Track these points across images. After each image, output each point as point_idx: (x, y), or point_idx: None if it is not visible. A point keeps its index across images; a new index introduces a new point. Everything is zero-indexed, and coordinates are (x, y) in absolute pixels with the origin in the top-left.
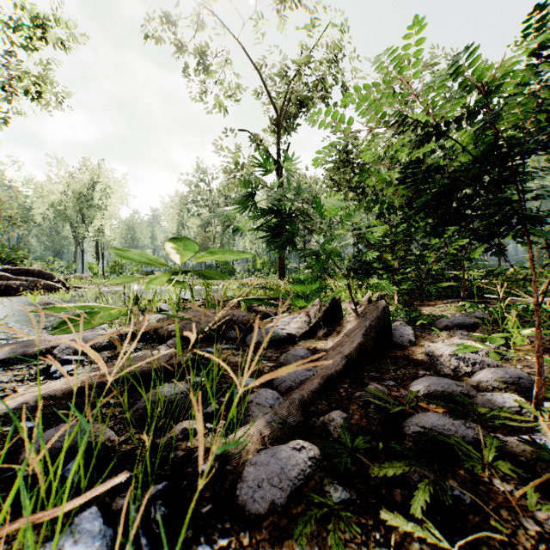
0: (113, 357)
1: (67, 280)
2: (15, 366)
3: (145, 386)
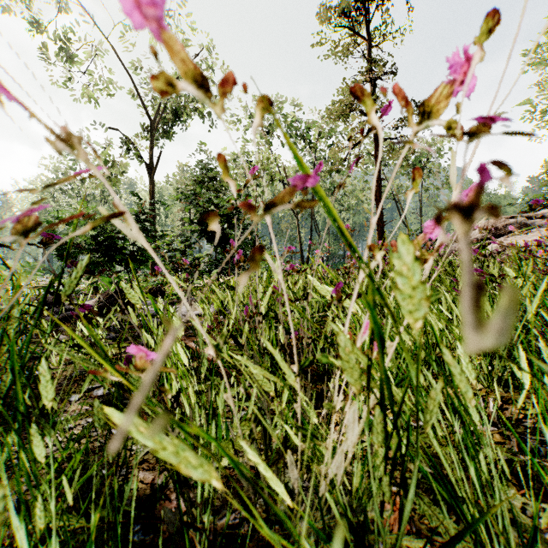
0: None
1: None
2: None
3: None
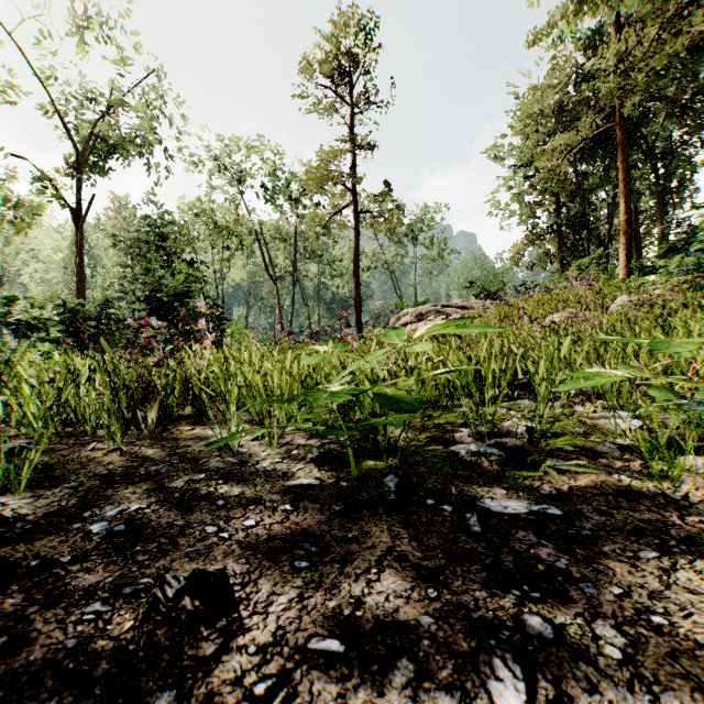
0: None
1: None
2: None
3: None
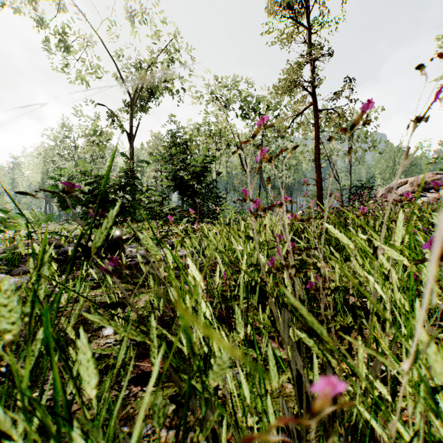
0: None
1: None
2: None
3: None
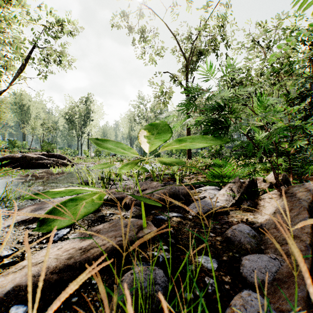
0: (95, 220)
1: (73, 159)
2: (31, 225)
3: (120, 259)
